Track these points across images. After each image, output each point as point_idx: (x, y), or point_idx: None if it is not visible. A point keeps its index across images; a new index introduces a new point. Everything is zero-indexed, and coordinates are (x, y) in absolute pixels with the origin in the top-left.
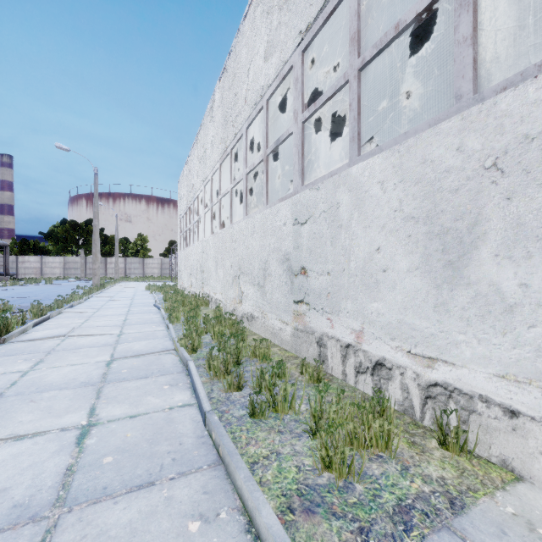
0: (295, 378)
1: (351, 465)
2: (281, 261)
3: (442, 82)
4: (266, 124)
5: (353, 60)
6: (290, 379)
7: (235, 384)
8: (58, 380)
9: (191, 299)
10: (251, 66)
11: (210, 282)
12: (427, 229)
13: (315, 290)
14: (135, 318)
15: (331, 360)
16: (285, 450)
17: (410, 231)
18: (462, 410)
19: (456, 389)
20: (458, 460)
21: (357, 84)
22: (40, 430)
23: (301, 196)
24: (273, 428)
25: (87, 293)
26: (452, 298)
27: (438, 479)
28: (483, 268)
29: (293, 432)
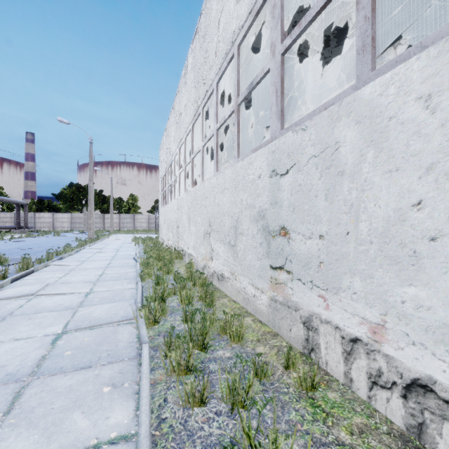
0: (279, 376)
1: None
2: (255, 219)
3: (421, 30)
4: (237, 71)
5: None
6: (272, 380)
7: (197, 396)
8: None
9: (168, 252)
10: (222, 15)
11: (184, 237)
12: None
13: (300, 257)
14: (111, 272)
15: (325, 351)
16: None
17: None
18: None
19: None
20: None
21: None
22: None
23: (281, 142)
24: None
25: (80, 245)
26: None
27: None
28: None
29: None
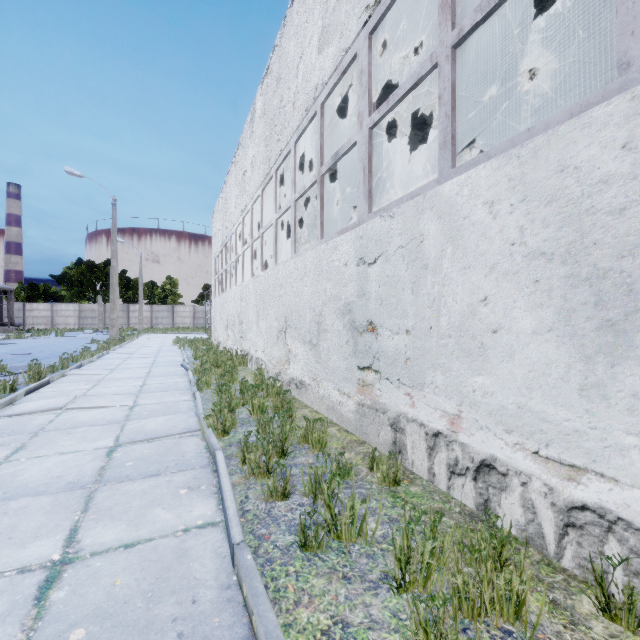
0: (363, 477)
1: None
2: (341, 313)
3: (544, 83)
4: (320, 134)
5: (444, 34)
6: (356, 479)
7: (279, 490)
8: (36, 479)
9: (227, 357)
10: (301, 61)
11: (250, 336)
12: (567, 270)
13: (388, 354)
14: (155, 382)
15: (412, 451)
16: (356, 616)
17: (538, 274)
18: (633, 554)
19: (622, 521)
20: None
21: (451, 66)
22: None
23: (369, 227)
24: (334, 569)
25: (102, 349)
26: (614, 378)
27: None
28: None
29: (365, 578)
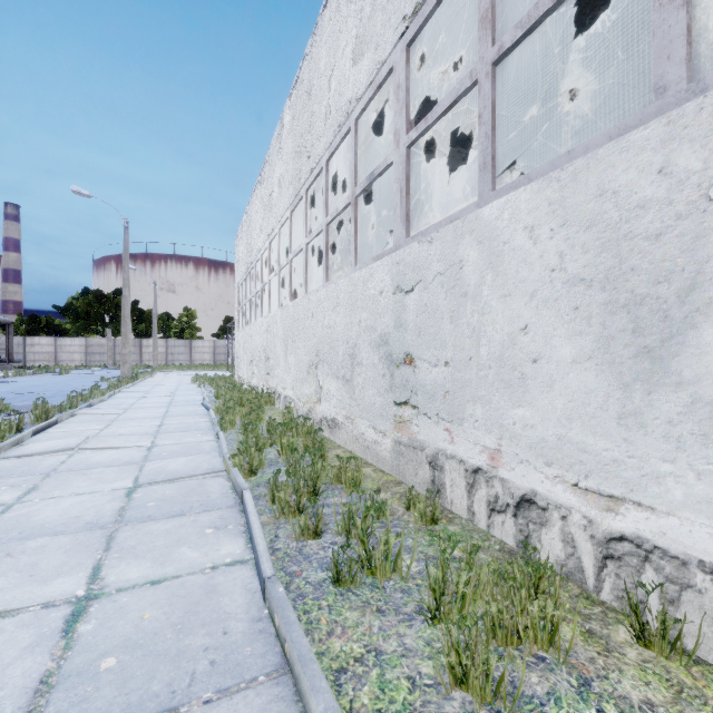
0: (399, 516)
1: (499, 683)
2: (376, 345)
3: (597, 97)
4: (354, 152)
5: (484, 50)
6: (392, 519)
7: (311, 529)
8: (53, 519)
9: (252, 395)
10: (334, 73)
11: (277, 373)
12: (606, 297)
13: (426, 388)
14: (174, 422)
15: (451, 490)
16: (389, 645)
17: (577, 301)
18: (669, 582)
19: (658, 549)
20: (667, 666)
21: (491, 84)
22: (11, 607)
23: (406, 253)
24: (368, 603)
25: (113, 387)
26: (650, 405)
27: (642, 706)
28: (706, 358)
29: (400, 611)
